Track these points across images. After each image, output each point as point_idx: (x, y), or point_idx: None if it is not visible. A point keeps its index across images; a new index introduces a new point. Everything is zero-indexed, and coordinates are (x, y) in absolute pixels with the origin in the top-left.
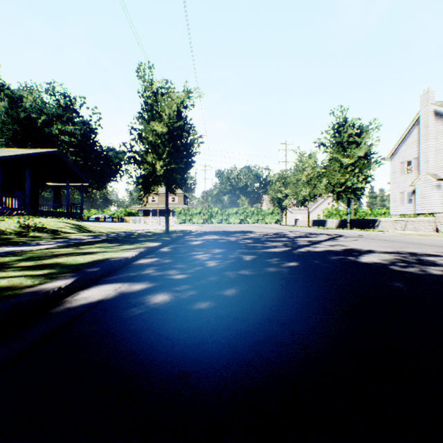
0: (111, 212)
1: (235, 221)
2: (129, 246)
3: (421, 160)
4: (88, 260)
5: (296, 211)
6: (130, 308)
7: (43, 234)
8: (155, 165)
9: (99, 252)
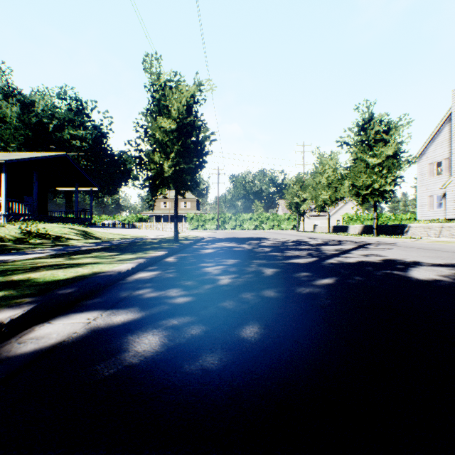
0: (122, 217)
1: (250, 227)
2: (129, 255)
3: (453, 160)
4: (69, 275)
5: (314, 216)
6: (93, 364)
7: (44, 241)
8: (163, 165)
9: (89, 264)
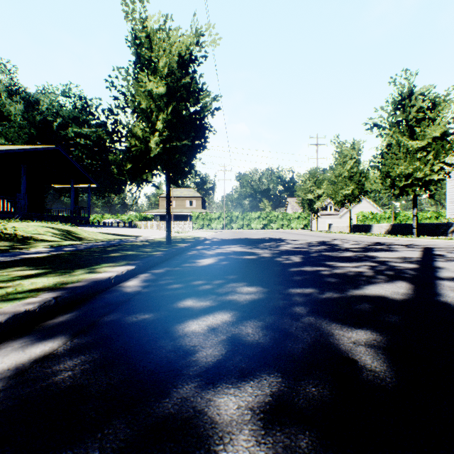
0: (125, 216)
1: (257, 226)
2: (49, 278)
3: None
4: None
5: (325, 215)
6: None
7: (1, 244)
8: (148, 142)
9: None
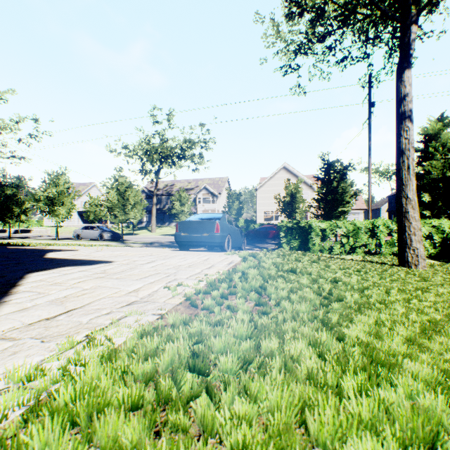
0: None
1: None
2: None
3: None
4: None
5: None
6: None
7: None
8: None
9: None
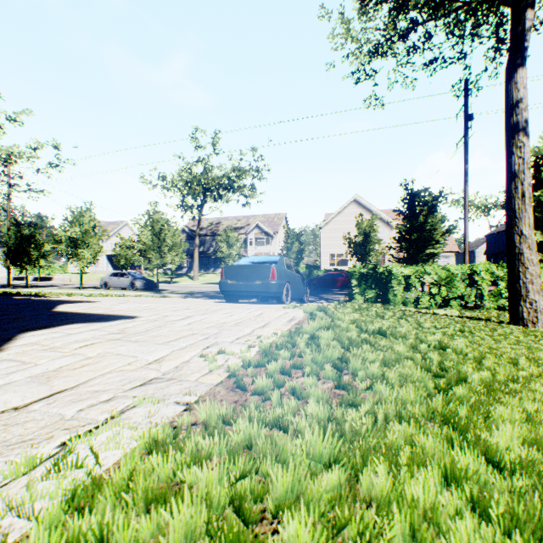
0: None
1: None
2: None
3: None
4: None
5: None
6: None
7: None
8: None
9: None
